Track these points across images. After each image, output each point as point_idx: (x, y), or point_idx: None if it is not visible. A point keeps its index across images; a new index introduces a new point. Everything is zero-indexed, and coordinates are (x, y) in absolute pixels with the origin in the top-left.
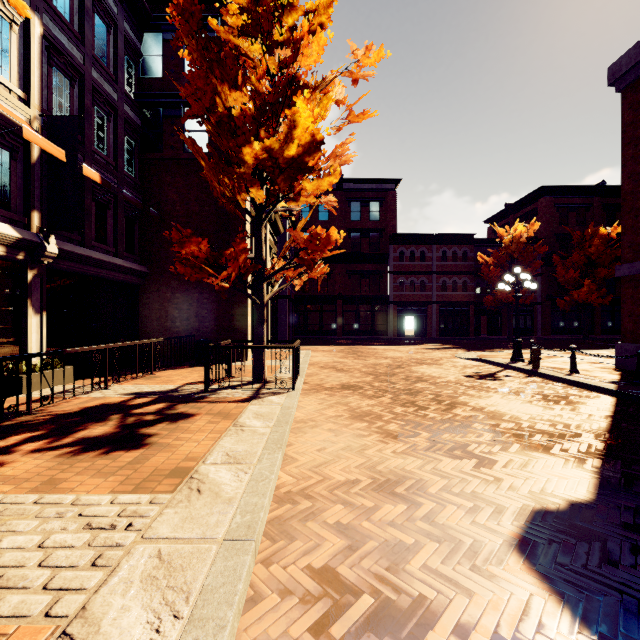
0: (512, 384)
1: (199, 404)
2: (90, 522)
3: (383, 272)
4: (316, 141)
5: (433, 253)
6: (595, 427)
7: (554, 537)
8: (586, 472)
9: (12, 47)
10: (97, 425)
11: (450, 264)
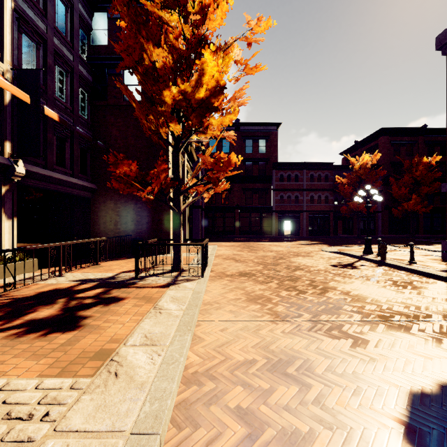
0: (367, 272)
1: (129, 289)
2: (10, 411)
3: (268, 189)
4: (220, 86)
5: (304, 176)
6: (440, 309)
7: (436, 424)
8: (445, 352)
9: None
10: (45, 308)
11: (316, 184)
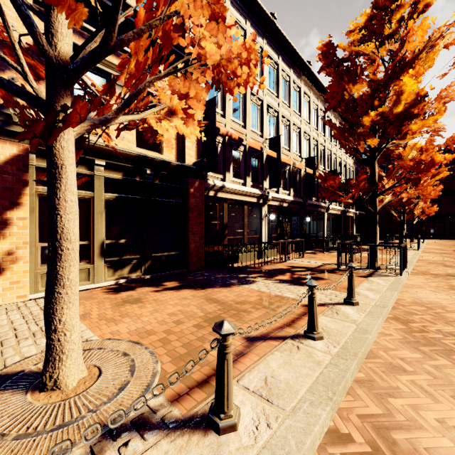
0: None
1: None
2: None
3: None
4: None
5: None
6: None
7: None
8: None
9: (352, 175)
10: None
11: None
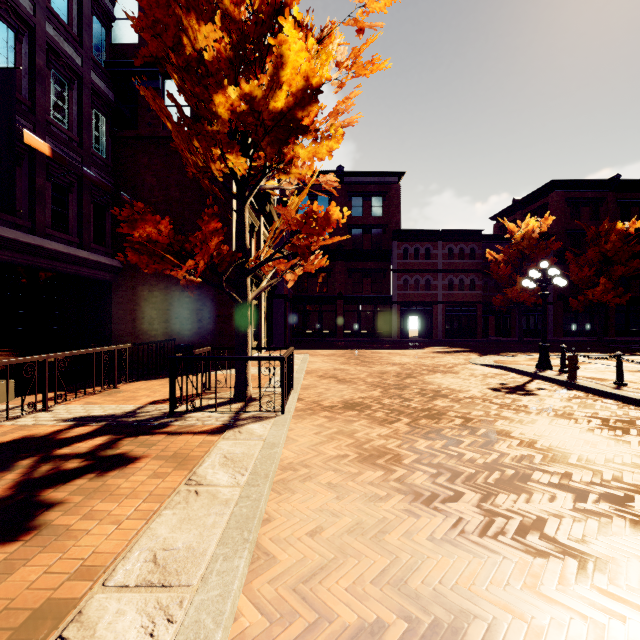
0: (552, 401)
1: (153, 437)
2: None
3: (386, 270)
4: (311, 88)
5: (439, 250)
6: None
7: None
8: None
9: None
10: None
11: (457, 262)
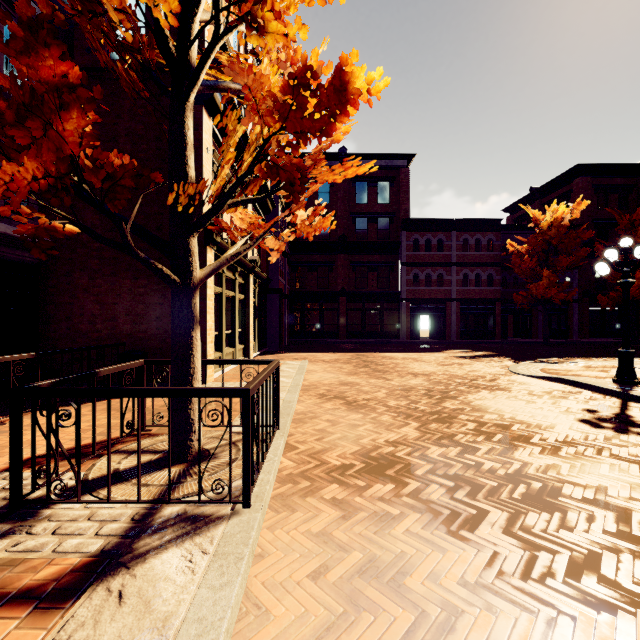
0: None
1: None
2: None
3: (394, 264)
4: None
5: (453, 241)
6: None
7: None
8: None
9: None
10: None
11: (473, 254)
